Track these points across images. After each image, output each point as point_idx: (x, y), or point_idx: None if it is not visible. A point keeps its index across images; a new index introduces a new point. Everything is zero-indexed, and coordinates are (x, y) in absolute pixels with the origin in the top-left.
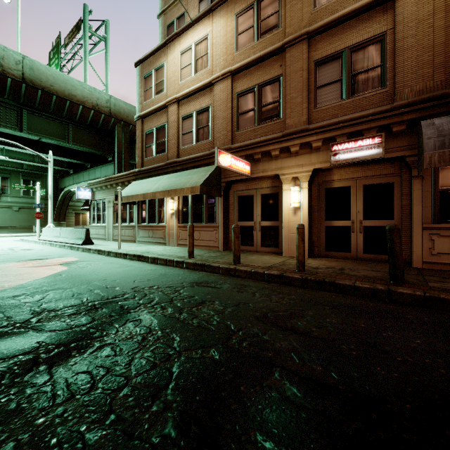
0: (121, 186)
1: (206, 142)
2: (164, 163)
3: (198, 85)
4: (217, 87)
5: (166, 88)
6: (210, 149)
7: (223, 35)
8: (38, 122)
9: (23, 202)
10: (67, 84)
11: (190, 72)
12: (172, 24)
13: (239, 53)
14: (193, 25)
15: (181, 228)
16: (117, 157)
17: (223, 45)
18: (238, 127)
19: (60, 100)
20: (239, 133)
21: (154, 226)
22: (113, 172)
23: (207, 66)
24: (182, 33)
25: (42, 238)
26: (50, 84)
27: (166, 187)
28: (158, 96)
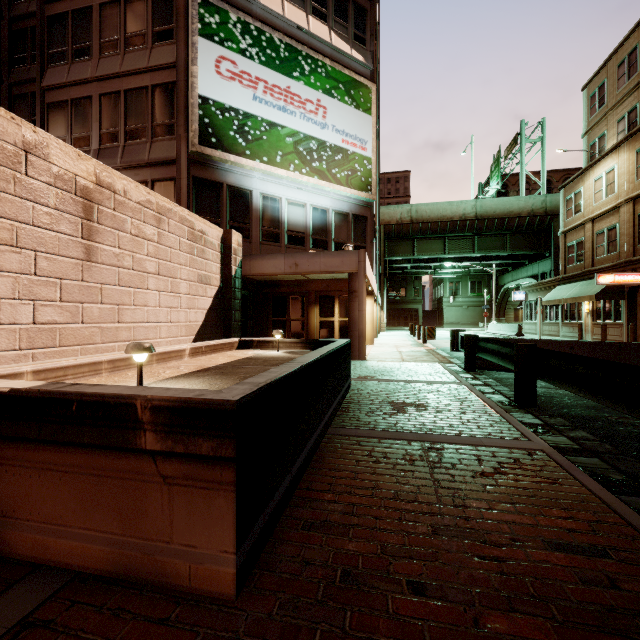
0: (548, 290)
1: (614, 254)
2: (580, 271)
3: (606, 208)
4: (622, 209)
5: (583, 209)
6: (617, 260)
7: (626, 167)
8: (484, 242)
9: (470, 301)
10: (505, 205)
11: (601, 196)
12: (594, 143)
13: (638, 182)
14: (603, 158)
15: (594, 325)
16: (554, 253)
17: (626, 175)
18: (638, 242)
19: (500, 221)
20: (639, 247)
21: (573, 323)
22: (550, 267)
23: (614, 192)
24: (595, 164)
25: (488, 331)
26: (493, 211)
27: (574, 294)
28: (577, 215)
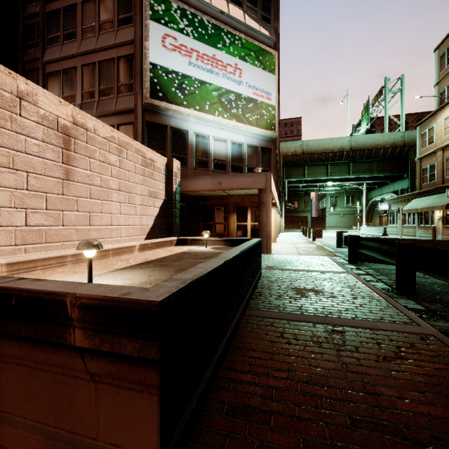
0: (407, 202)
1: None
2: (433, 188)
3: None
4: None
5: (435, 141)
6: None
7: None
8: (357, 167)
9: (345, 210)
10: (373, 139)
11: None
12: (444, 90)
13: None
14: None
15: (444, 228)
16: (410, 175)
17: None
18: None
19: (369, 151)
20: None
21: (427, 226)
22: (407, 185)
23: None
24: (445, 106)
25: (360, 232)
26: (364, 145)
27: (429, 205)
28: (430, 146)
